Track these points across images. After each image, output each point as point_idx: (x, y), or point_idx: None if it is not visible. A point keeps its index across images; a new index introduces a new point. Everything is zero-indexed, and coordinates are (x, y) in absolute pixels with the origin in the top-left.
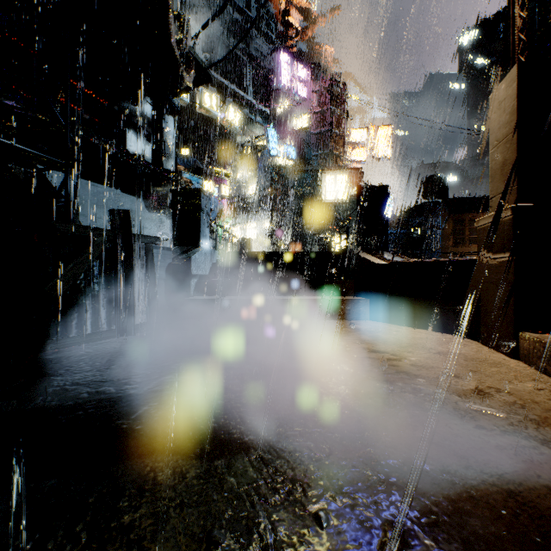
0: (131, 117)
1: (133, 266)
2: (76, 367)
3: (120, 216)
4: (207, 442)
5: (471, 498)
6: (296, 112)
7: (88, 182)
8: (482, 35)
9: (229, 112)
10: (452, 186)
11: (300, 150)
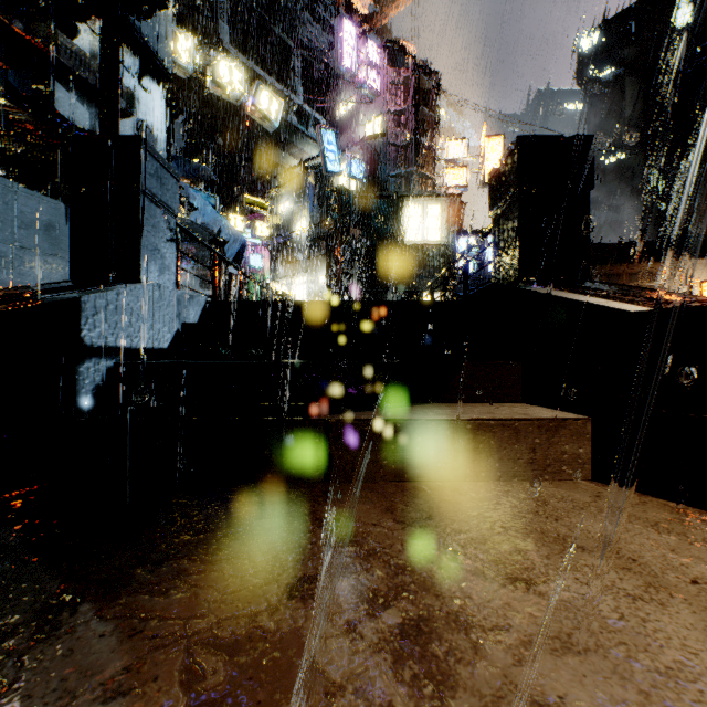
0: (57, 54)
1: None
2: None
3: None
4: None
5: None
6: (365, 113)
7: None
8: (608, 38)
9: (260, 96)
10: None
11: (370, 167)
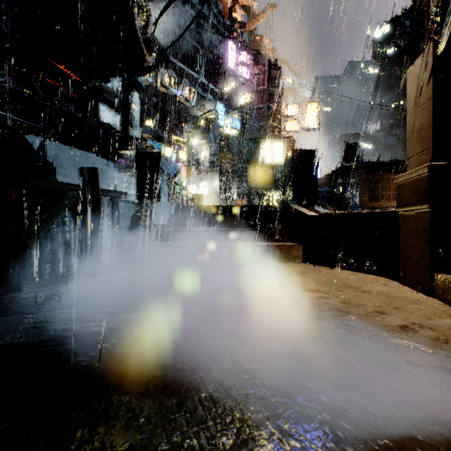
0: (102, 93)
1: (101, 216)
2: (47, 305)
3: (89, 173)
4: (159, 379)
5: (414, 440)
6: (240, 90)
7: (66, 147)
8: (392, 29)
9: (185, 90)
10: (367, 152)
11: (243, 122)
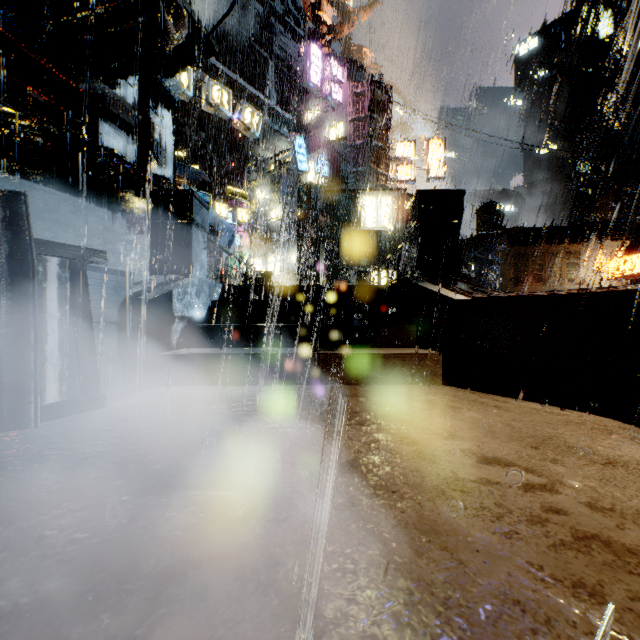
0: (105, 102)
1: (35, 298)
2: None
3: (5, 203)
4: None
5: None
6: (329, 119)
7: (34, 186)
8: (542, 44)
9: (245, 112)
10: (508, 216)
11: (333, 165)
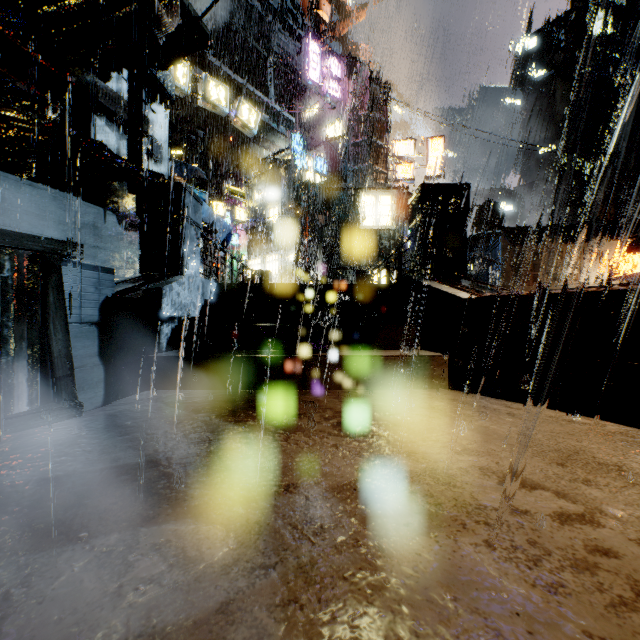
0: (97, 96)
1: None
2: None
3: None
4: None
5: None
6: (328, 117)
7: (21, 180)
8: (541, 43)
9: (242, 109)
10: (507, 216)
11: (332, 163)
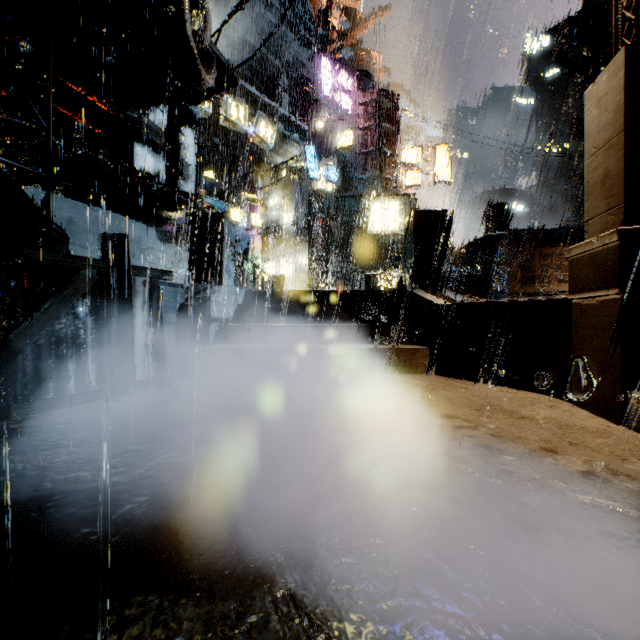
0: (140, 128)
1: (132, 307)
2: (46, 440)
3: (115, 242)
4: (210, 565)
5: None
6: (339, 128)
7: (86, 206)
8: (553, 43)
9: (260, 126)
10: (519, 216)
11: (343, 172)
